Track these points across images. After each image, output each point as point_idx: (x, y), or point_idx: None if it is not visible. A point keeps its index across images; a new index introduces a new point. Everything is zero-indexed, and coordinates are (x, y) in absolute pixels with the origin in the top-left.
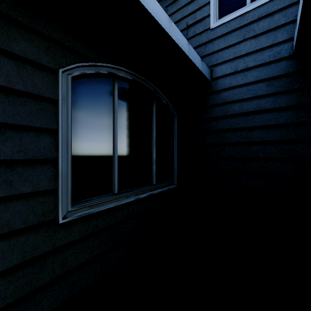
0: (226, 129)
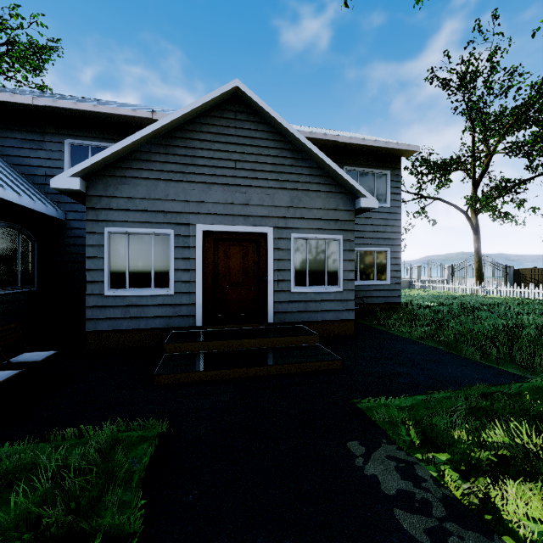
0: (77, 253)
